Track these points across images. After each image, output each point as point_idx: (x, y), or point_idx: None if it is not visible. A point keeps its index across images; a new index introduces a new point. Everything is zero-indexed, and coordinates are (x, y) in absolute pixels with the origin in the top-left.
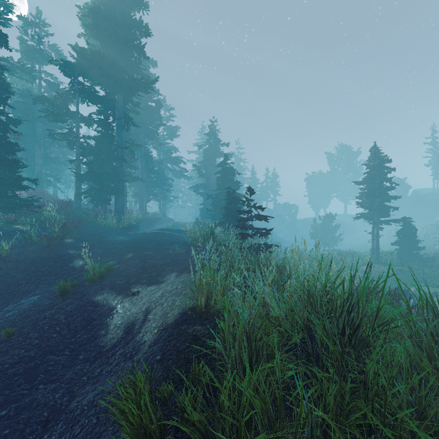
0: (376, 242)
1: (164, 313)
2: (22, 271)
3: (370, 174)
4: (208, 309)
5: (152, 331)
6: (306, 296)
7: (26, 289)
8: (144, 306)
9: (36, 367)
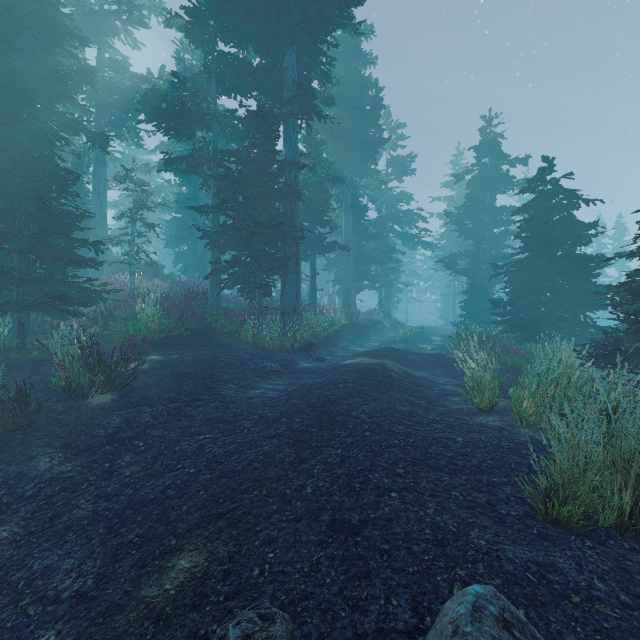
0: None
1: None
2: None
3: None
4: None
5: None
6: None
7: None
8: None
9: None
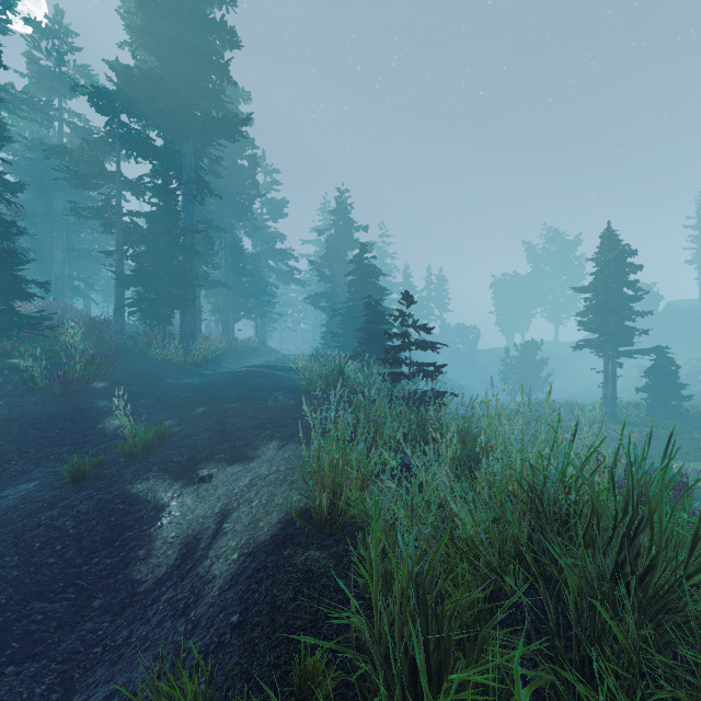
0: (611, 387)
1: (253, 520)
2: (13, 438)
3: (600, 275)
4: (333, 514)
5: (229, 556)
6: (525, 495)
7: (17, 470)
8: (218, 505)
9: (5, 626)
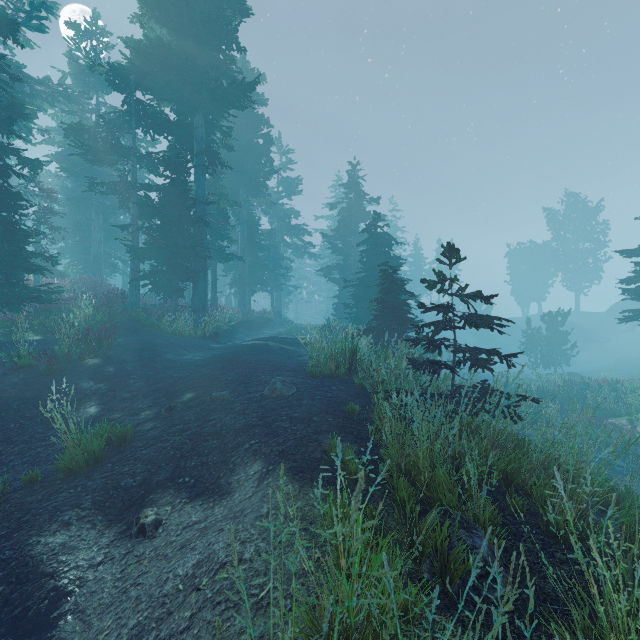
0: None
1: None
2: None
3: None
4: None
5: None
6: None
7: None
8: (130, 622)
9: None
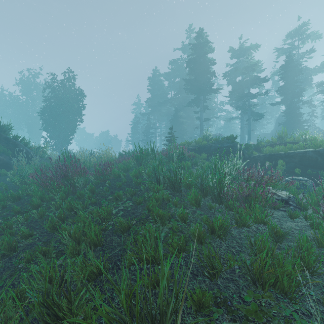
0: None
1: None
2: None
3: None
4: None
5: None
6: None
7: None
8: None
9: None
